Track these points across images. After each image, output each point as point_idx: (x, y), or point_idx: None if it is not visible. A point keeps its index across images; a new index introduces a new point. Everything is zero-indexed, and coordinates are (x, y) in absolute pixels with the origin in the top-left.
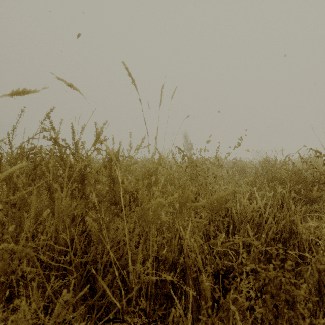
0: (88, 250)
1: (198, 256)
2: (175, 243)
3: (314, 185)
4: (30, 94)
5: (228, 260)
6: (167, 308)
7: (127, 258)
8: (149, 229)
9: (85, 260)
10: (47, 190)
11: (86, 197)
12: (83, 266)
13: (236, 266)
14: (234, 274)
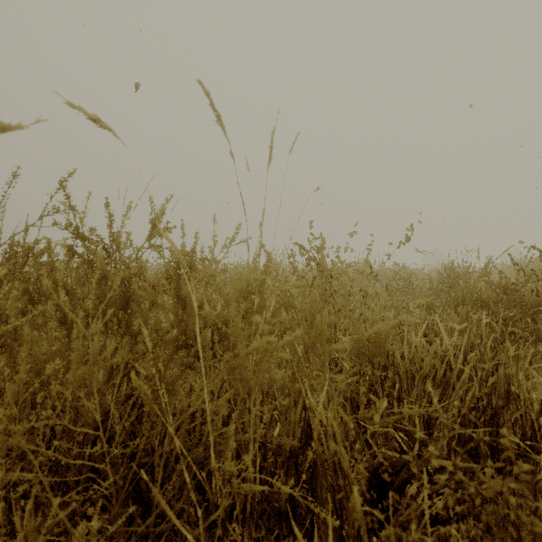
0: (137, 431)
1: (341, 446)
2: (296, 418)
3: (539, 311)
4: (9, 132)
5: (391, 447)
6: (282, 537)
7: (208, 445)
8: (248, 392)
9: (130, 451)
10: (61, 322)
11: (132, 334)
12: (126, 462)
13: (415, 469)
14: (405, 476)
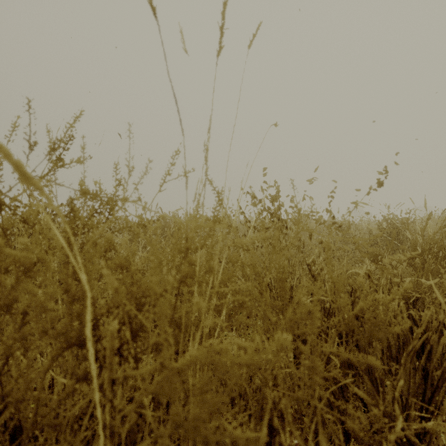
0: None
1: None
2: None
3: None
4: None
5: None
6: None
7: None
8: (188, 394)
9: None
10: None
11: None
12: None
13: None
14: None
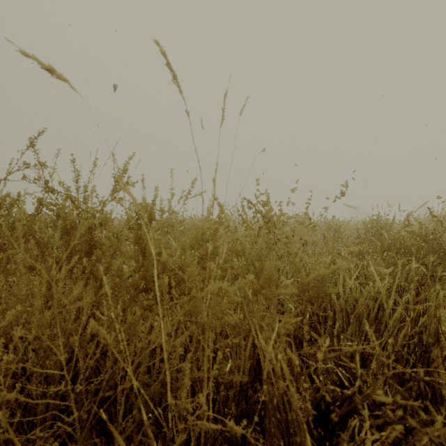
0: (101, 367)
1: (290, 387)
2: (246, 356)
3: None
4: None
5: (332, 380)
6: None
7: (166, 380)
8: (202, 331)
9: (94, 387)
10: (29, 268)
11: (95, 279)
12: (89, 397)
13: (363, 412)
14: (346, 409)
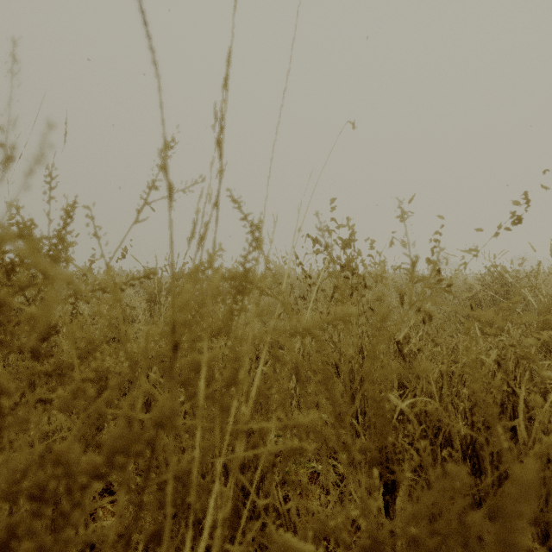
0: None
1: None
2: None
3: None
4: None
5: None
6: None
7: None
8: None
9: None
10: None
11: None
12: None
13: None
14: None
